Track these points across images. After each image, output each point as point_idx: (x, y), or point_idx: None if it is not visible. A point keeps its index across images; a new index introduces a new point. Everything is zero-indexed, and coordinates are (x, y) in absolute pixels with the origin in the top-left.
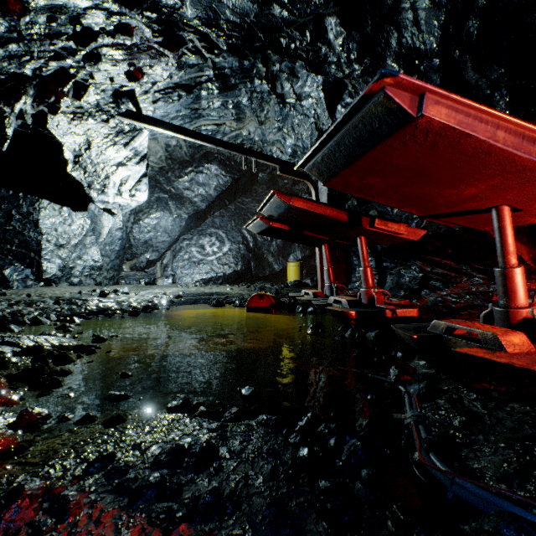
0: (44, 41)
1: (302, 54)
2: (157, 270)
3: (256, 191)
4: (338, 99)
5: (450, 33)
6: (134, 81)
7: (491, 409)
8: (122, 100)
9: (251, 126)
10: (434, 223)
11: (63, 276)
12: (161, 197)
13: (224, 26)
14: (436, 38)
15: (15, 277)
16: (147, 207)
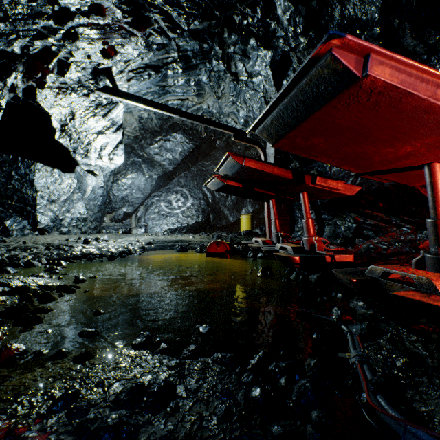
0: (27, 20)
1: (254, 29)
2: (132, 221)
3: (214, 156)
4: (284, 75)
5: (390, 2)
6: (108, 58)
7: (432, 351)
8: (100, 77)
9: (210, 101)
10: (367, 180)
11: (54, 226)
12: (135, 161)
13: (184, 4)
14: (377, 8)
15: (14, 227)
16: (124, 169)
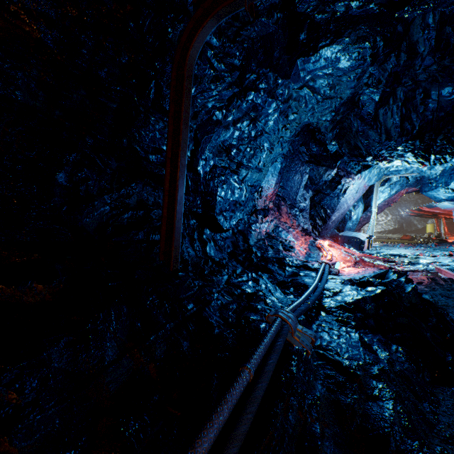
0: None
1: None
2: None
3: None
4: None
5: None
6: None
7: None
8: None
9: None
10: None
11: None
12: None
13: None
14: None
15: None
16: None
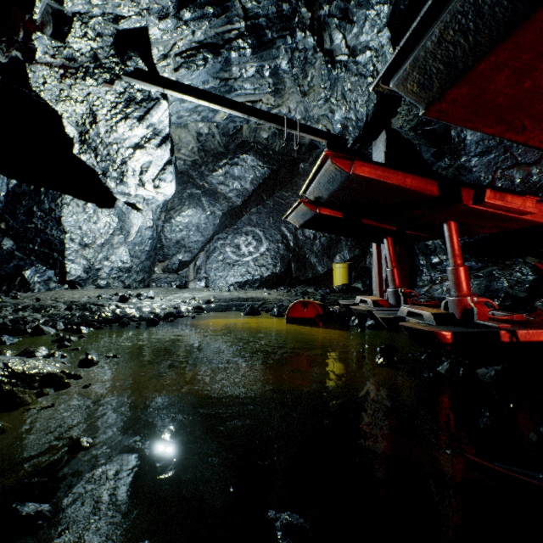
0: None
1: None
2: (189, 272)
3: (297, 184)
4: None
5: None
6: None
7: None
8: (128, 52)
9: (292, 102)
10: None
11: (88, 278)
12: (193, 193)
13: None
14: None
15: (36, 279)
16: (179, 204)
